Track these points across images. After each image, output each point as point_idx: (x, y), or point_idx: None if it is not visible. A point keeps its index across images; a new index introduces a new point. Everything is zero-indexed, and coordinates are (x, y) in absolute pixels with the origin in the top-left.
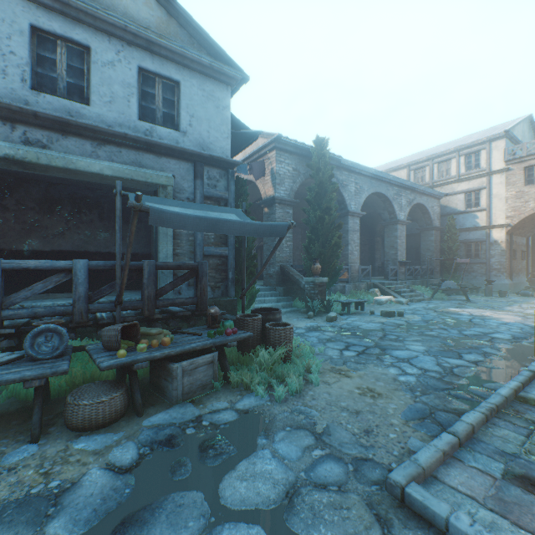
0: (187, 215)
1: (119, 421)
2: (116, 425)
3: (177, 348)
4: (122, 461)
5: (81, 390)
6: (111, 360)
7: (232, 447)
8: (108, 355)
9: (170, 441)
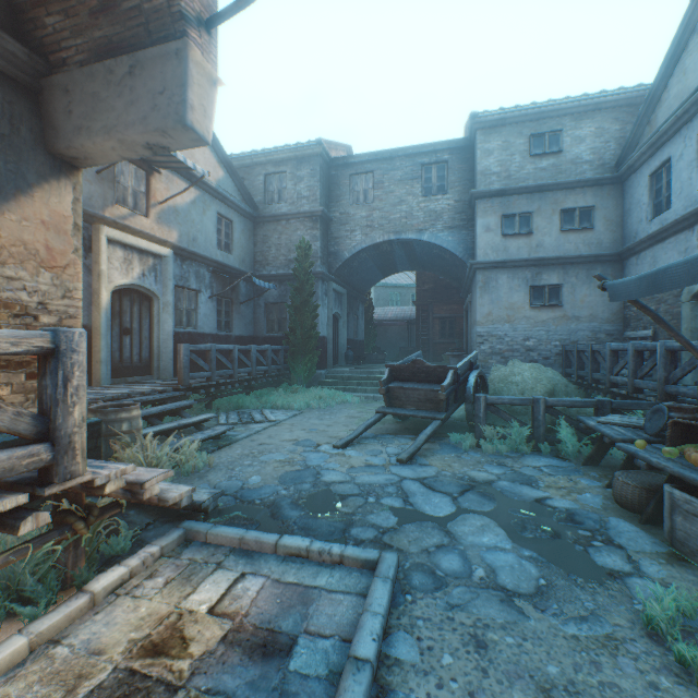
0: (629, 279)
1: (632, 514)
2: (623, 511)
3: (681, 469)
4: (551, 501)
5: (650, 475)
6: (630, 445)
7: (529, 535)
8: (654, 446)
9: (568, 519)
